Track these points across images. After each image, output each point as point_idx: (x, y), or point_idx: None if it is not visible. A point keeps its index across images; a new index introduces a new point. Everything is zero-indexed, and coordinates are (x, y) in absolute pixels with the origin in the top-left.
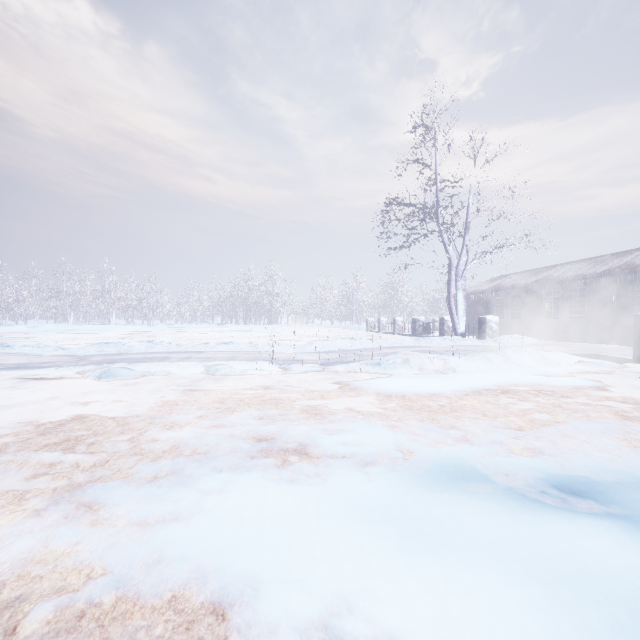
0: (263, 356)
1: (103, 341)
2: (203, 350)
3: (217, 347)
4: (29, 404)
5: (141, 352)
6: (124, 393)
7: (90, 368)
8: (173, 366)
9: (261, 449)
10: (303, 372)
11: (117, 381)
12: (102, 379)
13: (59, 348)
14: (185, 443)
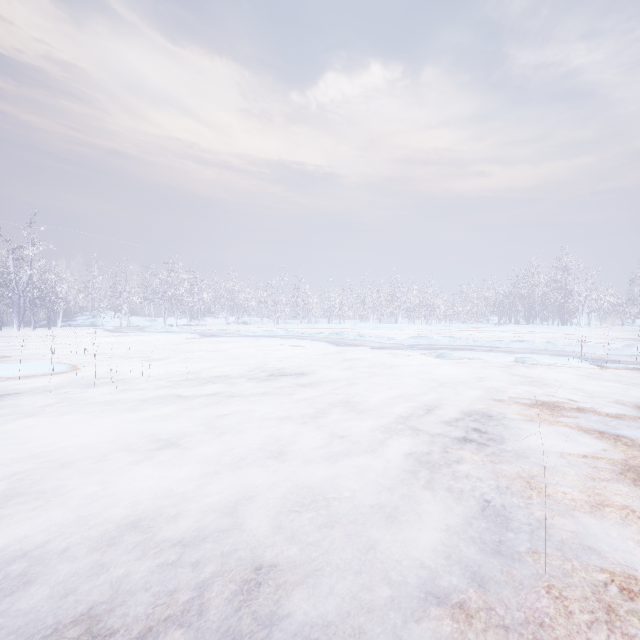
0: (566, 354)
1: (405, 336)
2: (498, 346)
3: (511, 344)
4: (413, 366)
5: (446, 344)
6: (461, 367)
7: (424, 352)
8: (483, 355)
9: (587, 402)
10: (620, 370)
11: (449, 360)
12: (439, 358)
13: (390, 339)
14: (528, 392)
